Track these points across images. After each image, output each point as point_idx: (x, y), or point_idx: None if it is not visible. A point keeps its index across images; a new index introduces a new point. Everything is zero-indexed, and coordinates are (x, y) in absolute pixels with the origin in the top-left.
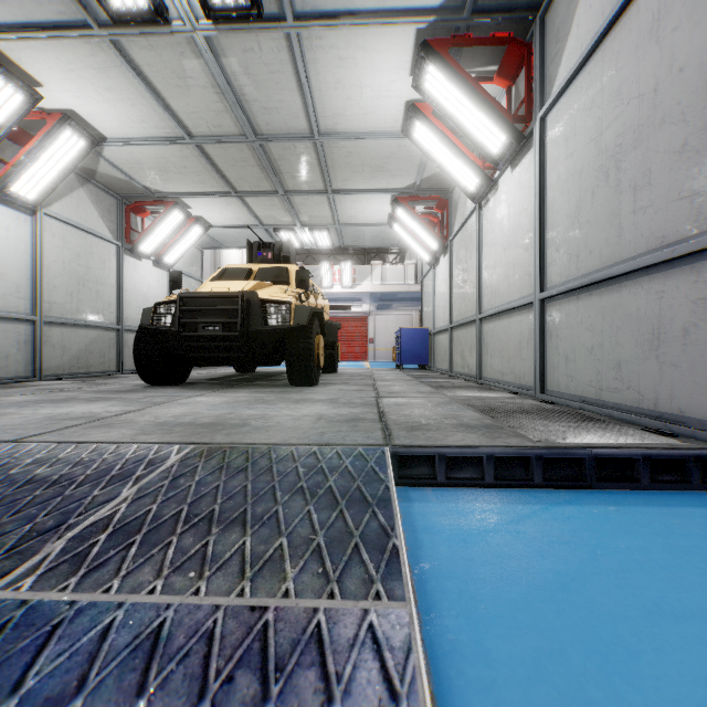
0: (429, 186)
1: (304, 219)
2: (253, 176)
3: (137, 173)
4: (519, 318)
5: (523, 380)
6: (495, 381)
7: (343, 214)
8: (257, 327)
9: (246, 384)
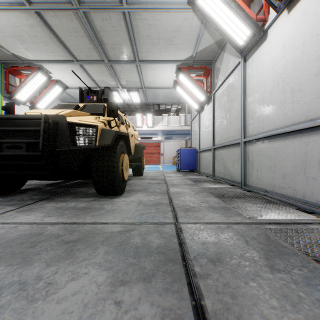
0: (200, 58)
1: (123, 83)
2: (85, 46)
3: (4, 42)
4: (303, 139)
5: (309, 197)
6: (263, 190)
7: (146, 80)
8: (64, 147)
9: (66, 193)
